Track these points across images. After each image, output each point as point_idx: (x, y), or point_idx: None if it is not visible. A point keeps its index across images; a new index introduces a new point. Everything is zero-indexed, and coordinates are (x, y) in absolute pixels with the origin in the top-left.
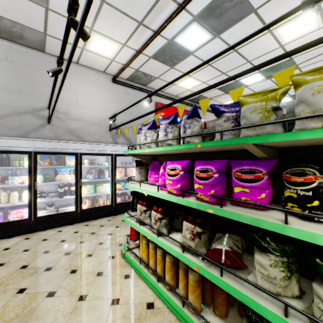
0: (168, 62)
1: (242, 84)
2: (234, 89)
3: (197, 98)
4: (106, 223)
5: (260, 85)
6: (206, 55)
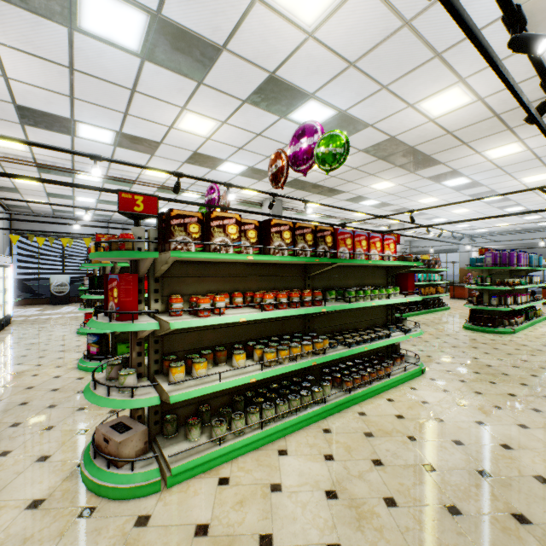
0: (45, 170)
1: (75, 198)
2: (62, 197)
3: (3, 187)
4: (11, 342)
5: (85, 203)
6: (82, 182)
